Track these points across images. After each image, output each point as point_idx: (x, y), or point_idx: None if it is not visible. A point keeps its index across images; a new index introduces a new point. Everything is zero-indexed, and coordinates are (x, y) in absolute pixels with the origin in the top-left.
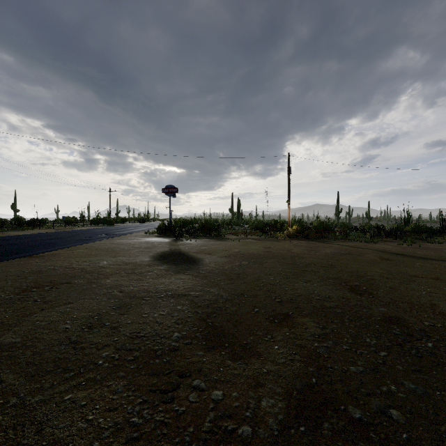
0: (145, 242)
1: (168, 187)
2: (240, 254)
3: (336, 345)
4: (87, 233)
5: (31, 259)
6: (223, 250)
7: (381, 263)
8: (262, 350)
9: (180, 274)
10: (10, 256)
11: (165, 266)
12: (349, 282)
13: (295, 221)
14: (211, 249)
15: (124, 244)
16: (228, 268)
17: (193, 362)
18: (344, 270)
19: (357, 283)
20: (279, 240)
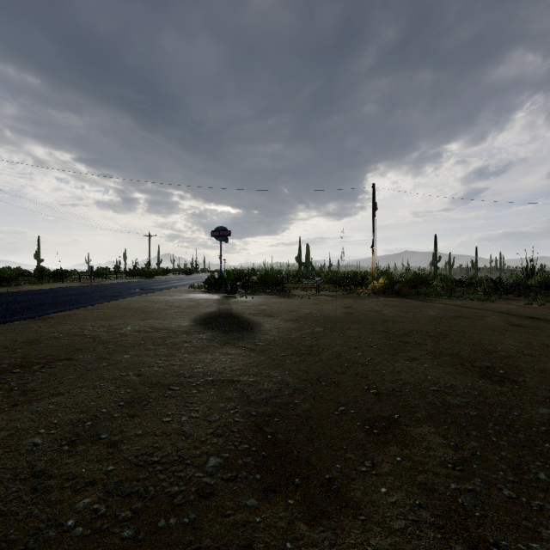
0: (188, 300)
1: (218, 229)
2: (312, 316)
3: (490, 489)
4: (118, 288)
5: (34, 322)
6: (288, 311)
7: (512, 330)
8: (359, 496)
9: (229, 347)
10: (8, 317)
11: (209, 334)
12: (475, 361)
13: (381, 273)
14: (273, 309)
15: (160, 302)
16: (295, 338)
17: (237, 524)
18: (462, 341)
19: (487, 363)
20: (362, 297)
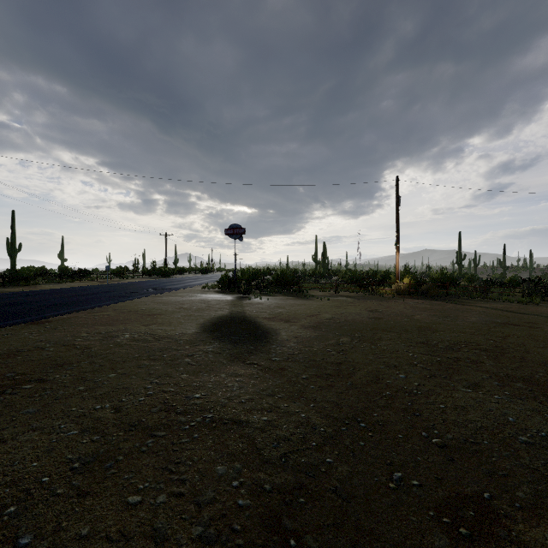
0: (200, 301)
1: (232, 226)
2: (335, 322)
3: None
4: (131, 287)
5: (28, 327)
6: (307, 315)
7: None
8: None
9: (238, 364)
10: (2, 321)
11: (216, 345)
12: None
13: (405, 272)
14: (290, 312)
15: (170, 304)
16: (318, 351)
17: None
18: (527, 358)
19: None
20: (386, 299)
